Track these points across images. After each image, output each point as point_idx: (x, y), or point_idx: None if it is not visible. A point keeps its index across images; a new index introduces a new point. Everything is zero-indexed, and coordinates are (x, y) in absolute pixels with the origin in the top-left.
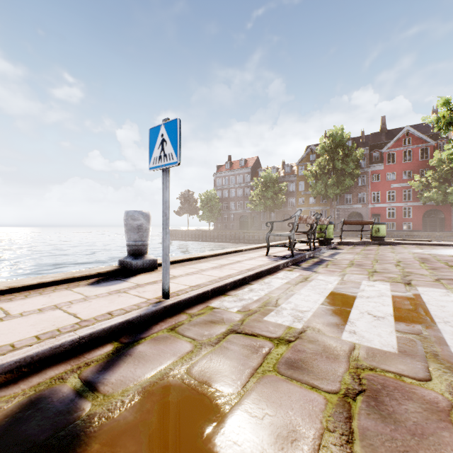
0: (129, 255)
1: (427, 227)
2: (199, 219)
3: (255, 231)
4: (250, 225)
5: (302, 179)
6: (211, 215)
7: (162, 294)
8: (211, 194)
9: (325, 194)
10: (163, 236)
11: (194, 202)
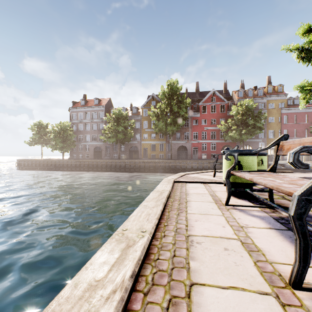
0: None
1: None
2: (52, 149)
3: (107, 160)
4: (103, 155)
5: (146, 119)
6: (65, 145)
7: None
8: (65, 125)
9: (165, 130)
10: None
11: (48, 133)
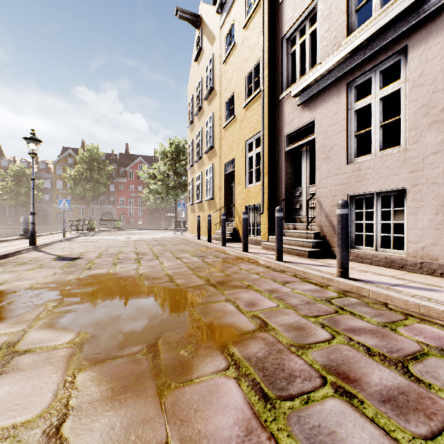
0: (27, 232)
1: (151, 222)
2: None
3: (2, 227)
4: None
5: (60, 178)
6: None
7: (64, 237)
8: None
9: (84, 196)
10: (64, 224)
11: None
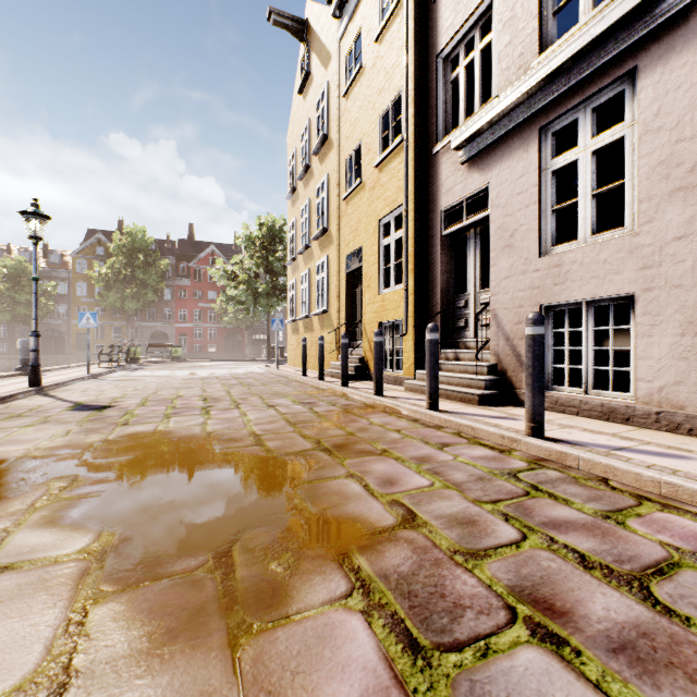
0: (27, 365)
1: (229, 349)
2: None
3: None
4: None
5: (83, 279)
6: None
7: (87, 373)
8: None
9: (122, 307)
10: (88, 352)
11: None
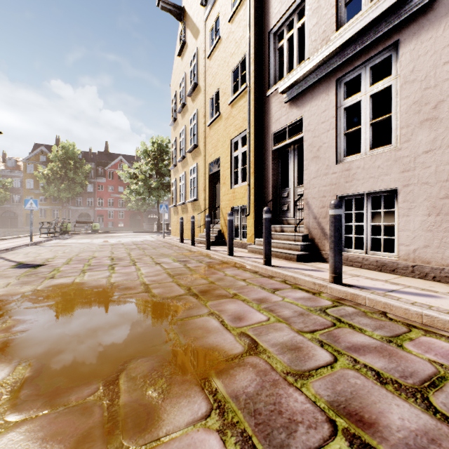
0: None
1: (132, 225)
2: None
3: None
4: None
5: (31, 177)
6: None
7: (31, 241)
8: None
9: (58, 196)
10: (31, 226)
11: None
